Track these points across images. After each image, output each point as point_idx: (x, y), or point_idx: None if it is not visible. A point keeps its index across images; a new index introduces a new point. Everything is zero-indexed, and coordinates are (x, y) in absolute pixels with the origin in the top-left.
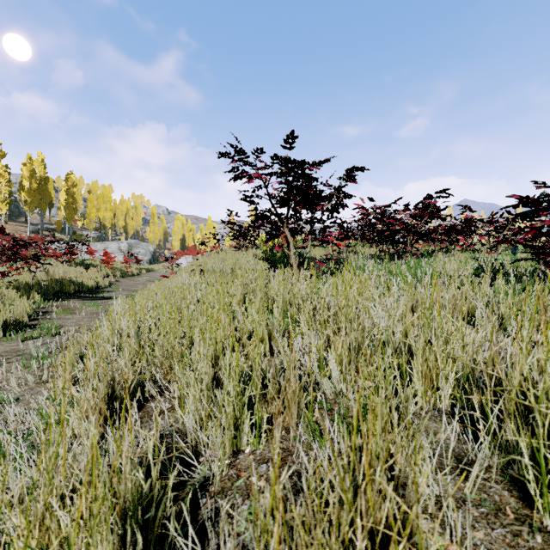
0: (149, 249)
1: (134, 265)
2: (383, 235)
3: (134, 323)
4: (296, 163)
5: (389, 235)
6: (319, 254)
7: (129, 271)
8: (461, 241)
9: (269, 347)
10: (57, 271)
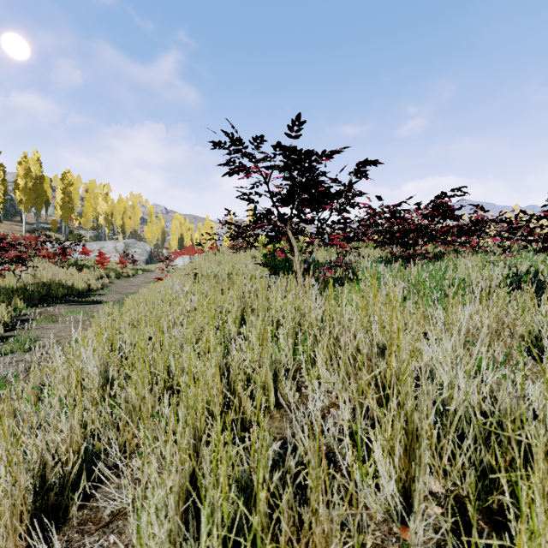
0: (145, 249)
1: (130, 266)
2: (394, 236)
3: (104, 350)
4: (303, 154)
5: (401, 236)
6: (322, 257)
7: (124, 271)
8: (473, 242)
9: (274, 396)
10: (46, 273)
